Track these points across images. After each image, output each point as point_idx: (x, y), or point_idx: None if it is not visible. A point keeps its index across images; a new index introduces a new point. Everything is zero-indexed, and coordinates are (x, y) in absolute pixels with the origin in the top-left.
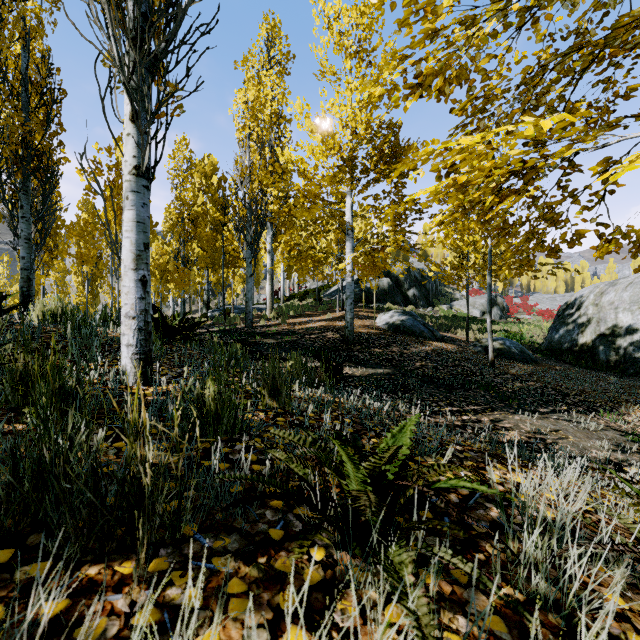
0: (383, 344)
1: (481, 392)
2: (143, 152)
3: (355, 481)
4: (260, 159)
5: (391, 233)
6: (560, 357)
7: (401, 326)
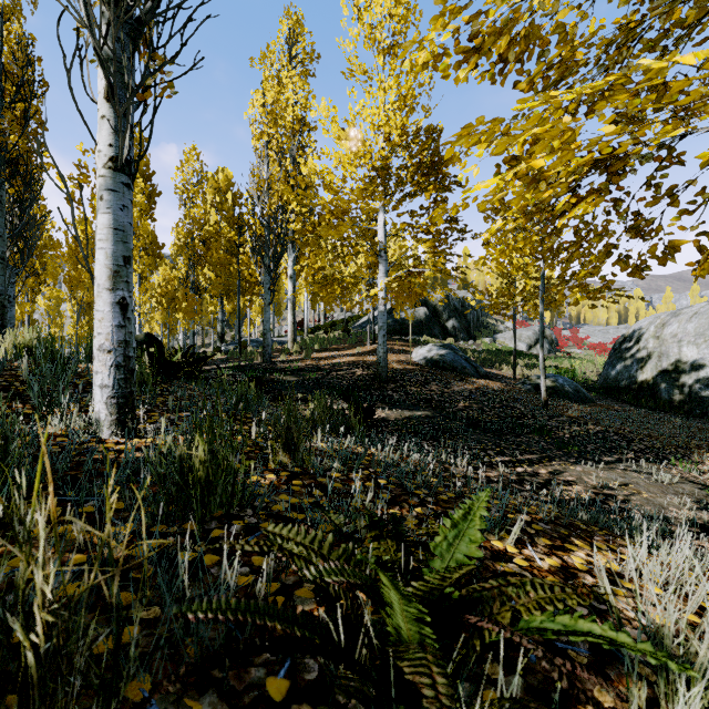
0: (420, 382)
1: (535, 438)
2: (122, 139)
3: (402, 614)
4: (280, 170)
5: (430, 255)
6: (617, 396)
7: (440, 361)
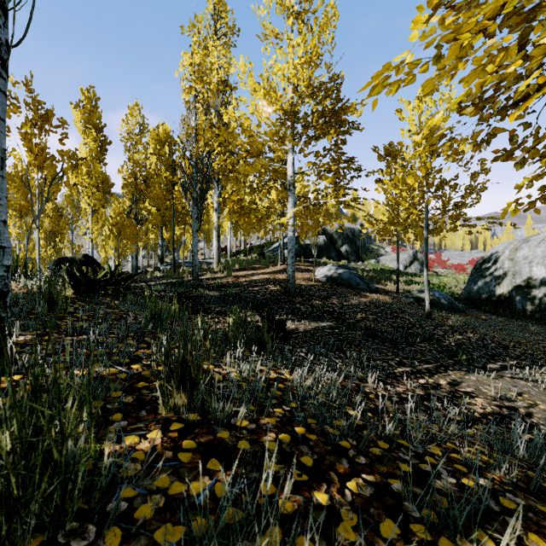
0: (323, 296)
1: (426, 346)
2: None
3: None
4: (206, 120)
5: (332, 188)
6: (479, 306)
7: (339, 279)
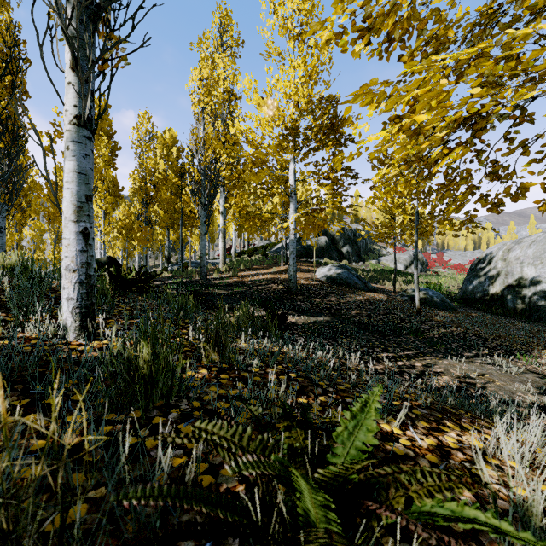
0: (322, 294)
1: (411, 338)
2: (84, 101)
3: (311, 500)
4: (213, 130)
5: (330, 196)
6: (473, 305)
7: (338, 278)
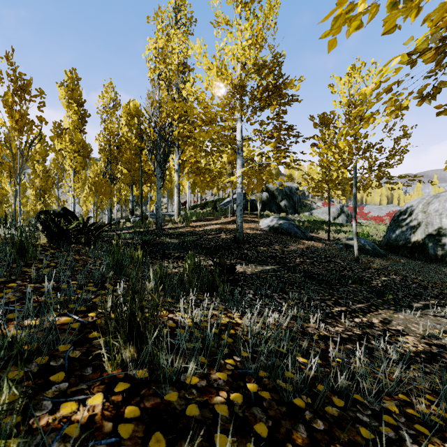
0: (267, 243)
1: (357, 287)
2: None
3: None
4: (168, 95)
5: (274, 151)
6: (397, 251)
7: (279, 228)
